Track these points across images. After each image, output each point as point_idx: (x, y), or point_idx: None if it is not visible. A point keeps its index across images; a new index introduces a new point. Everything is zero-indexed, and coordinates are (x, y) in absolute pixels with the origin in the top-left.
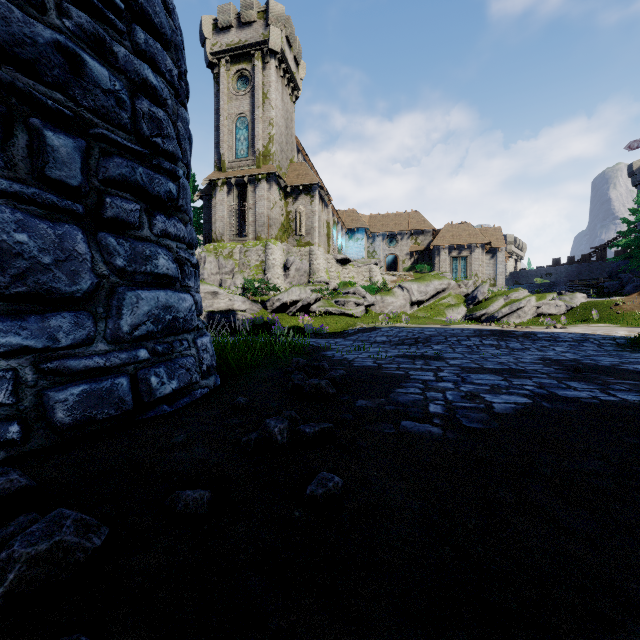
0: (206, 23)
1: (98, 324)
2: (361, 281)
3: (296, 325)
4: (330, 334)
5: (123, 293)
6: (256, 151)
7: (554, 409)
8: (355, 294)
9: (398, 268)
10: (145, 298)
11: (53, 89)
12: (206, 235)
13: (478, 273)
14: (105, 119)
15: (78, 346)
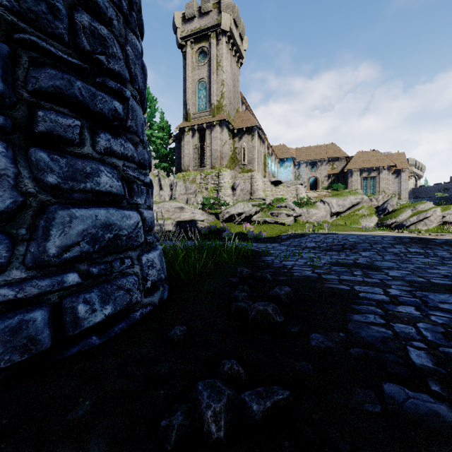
0: (177, 17)
1: (17, 247)
2: (290, 197)
3: (241, 231)
4: (267, 239)
5: (54, 212)
6: (212, 105)
7: None
8: (286, 207)
9: (318, 187)
10: (80, 217)
11: None
12: (177, 167)
13: (385, 189)
14: (35, 26)
15: None
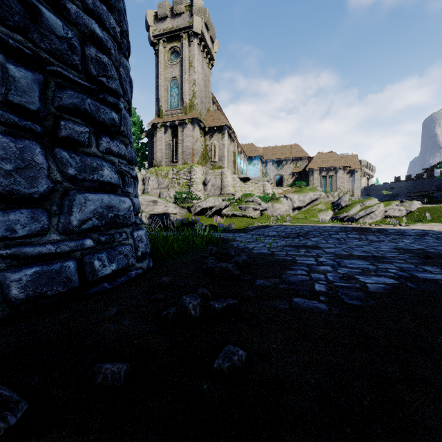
0: (149, 15)
1: (52, 219)
2: (257, 193)
3: (211, 224)
4: (235, 230)
5: (74, 195)
6: (184, 103)
7: (418, 289)
8: (253, 202)
9: (283, 184)
10: (91, 199)
11: (15, 32)
12: (150, 162)
13: (341, 187)
14: (60, 60)
15: (34, 236)
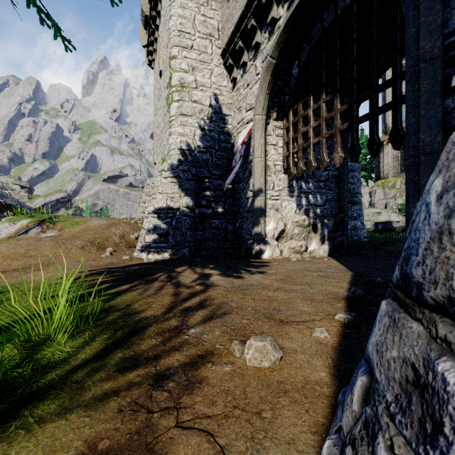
0: None
1: None
2: None
3: None
4: None
5: (349, 222)
6: None
7: None
8: None
9: None
10: (352, 222)
11: None
12: (377, 174)
13: None
14: None
15: None
